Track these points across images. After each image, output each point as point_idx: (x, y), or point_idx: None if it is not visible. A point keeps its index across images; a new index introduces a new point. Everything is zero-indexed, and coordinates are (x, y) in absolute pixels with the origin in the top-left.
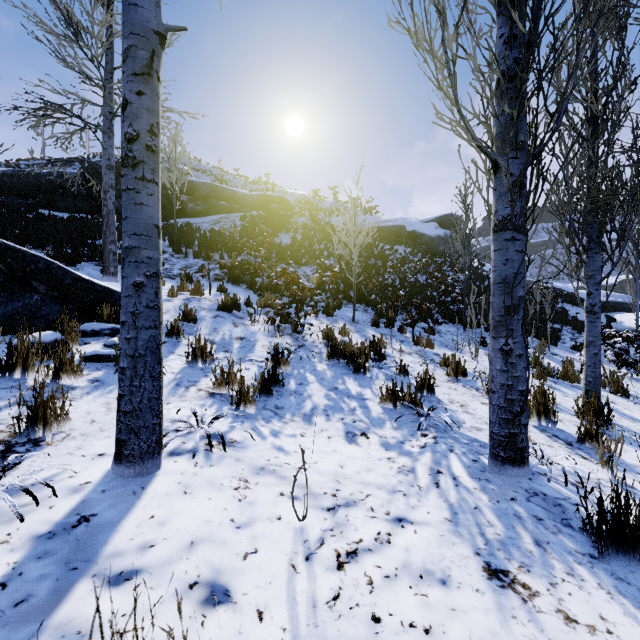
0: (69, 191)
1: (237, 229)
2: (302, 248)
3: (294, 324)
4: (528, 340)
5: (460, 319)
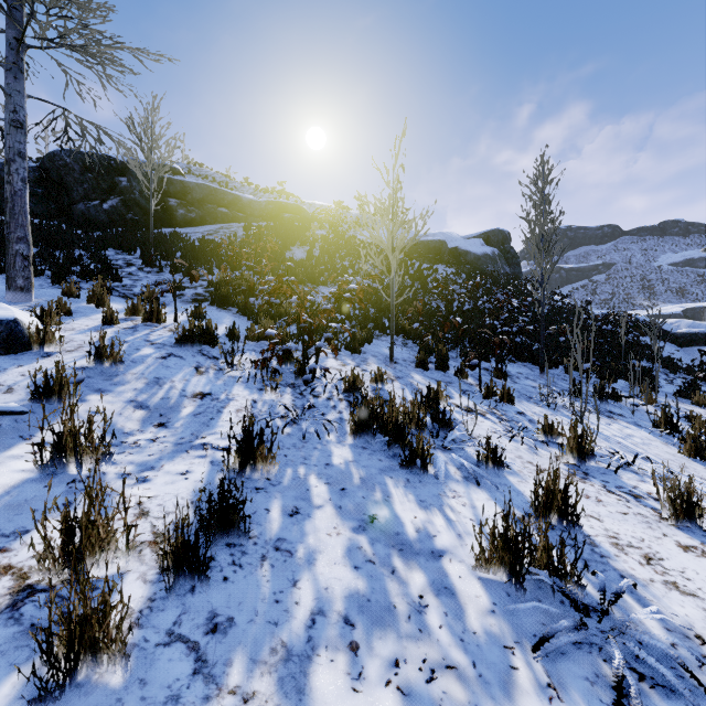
0: None
1: (238, 240)
2: (320, 264)
3: (299, 368)
4: (622, 384)
5: (531, 356)
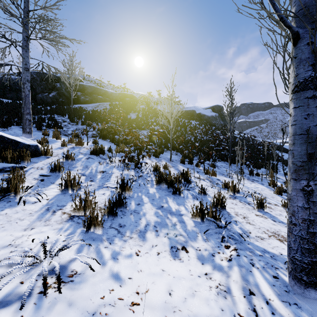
0: (13, 88)
1: (107, 110)
2: (142, 120)
3: (136, 162)
4: (263, 170)
5: (227, 159)
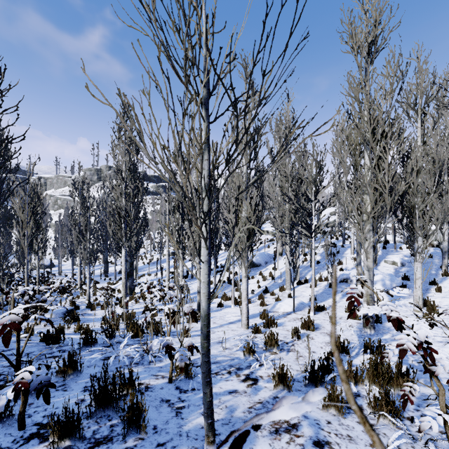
0: None
1: None
2: None
3: None
4: None
5: None
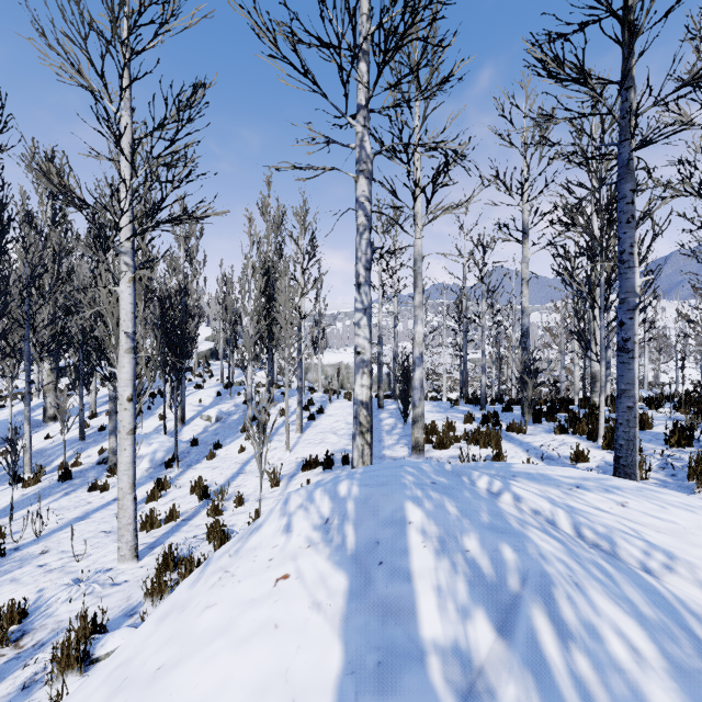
0: None
1: None
2: None
3: None
4: None
5: None
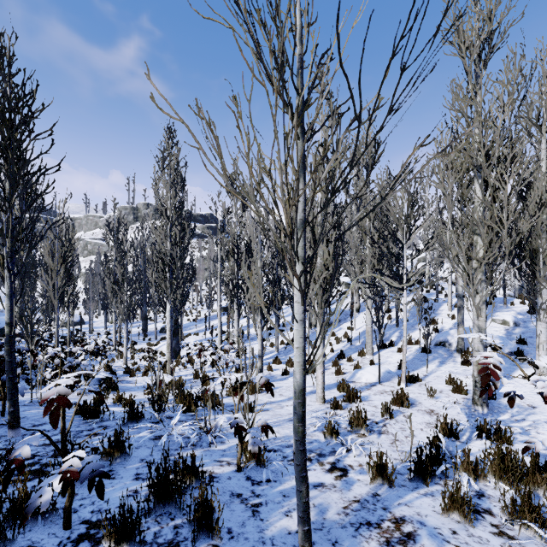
0: None
1: None
2: None
3: None
4: None
5: None
